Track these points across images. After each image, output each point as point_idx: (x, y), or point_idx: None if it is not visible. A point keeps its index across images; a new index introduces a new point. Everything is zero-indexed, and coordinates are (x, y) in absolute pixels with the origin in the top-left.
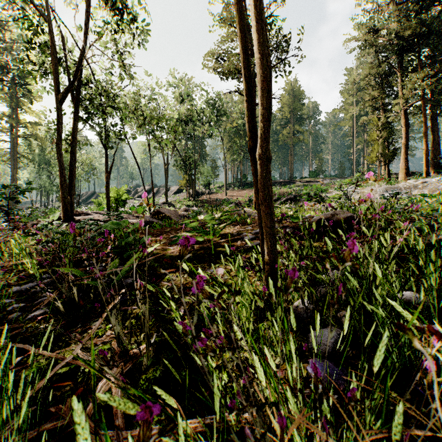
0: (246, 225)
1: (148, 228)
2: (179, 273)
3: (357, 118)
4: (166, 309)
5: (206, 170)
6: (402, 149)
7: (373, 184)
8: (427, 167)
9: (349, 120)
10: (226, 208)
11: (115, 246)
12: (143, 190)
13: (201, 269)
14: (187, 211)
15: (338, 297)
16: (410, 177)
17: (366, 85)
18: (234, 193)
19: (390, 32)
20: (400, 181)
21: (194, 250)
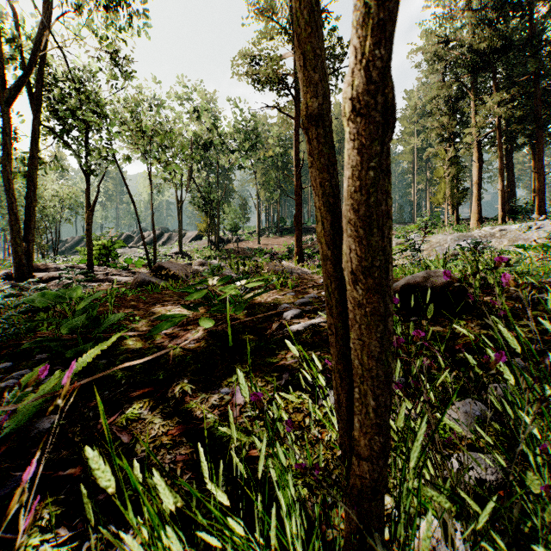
0: (286, 288)
1: (138, 293)
2: (158, 397)
3: (418, 151)
4: (85, 547)
5: (232, 211)
6: (475, 189)
7: (440, 231)
8: (503, 212)
9: (409, 153)
10: (258, 260)
11: (48, 338)
12: (150, 235)
13: (160, 475)
14: (203, 266)
15: (511, 491)
16: (484, 223)
17: (430, 111)
18: (269, 240)
19: (461, 45)
20: (472, 229)
21: (199, 337)
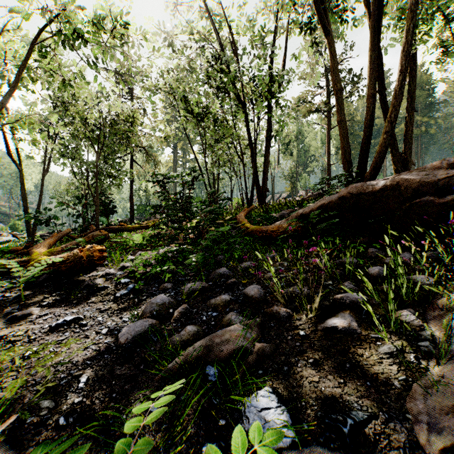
0: None
1: None
2: None
3: None
4: None
5: (303, 179)
6: None
7: None
8: None
9: None
10: None
11: None
12: None
13: None
14: None
15: None
16: None
17: None
18: None
19: None
20: None
21: None
